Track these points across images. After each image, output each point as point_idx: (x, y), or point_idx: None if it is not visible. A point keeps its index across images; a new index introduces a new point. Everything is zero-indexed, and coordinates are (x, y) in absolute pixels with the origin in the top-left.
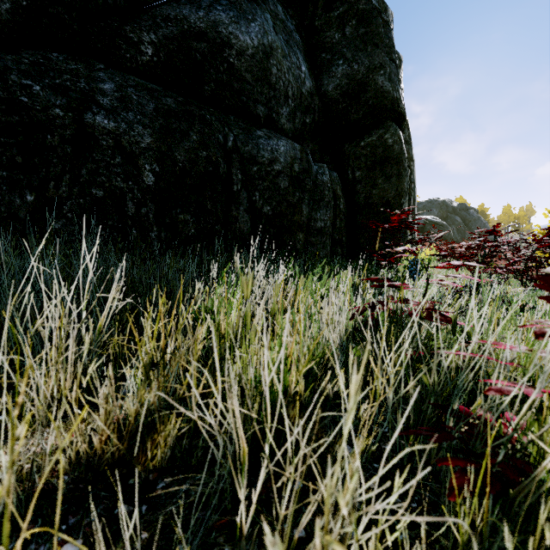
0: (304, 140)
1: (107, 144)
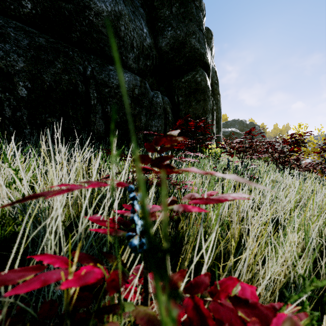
0: (146, 76)
1: None
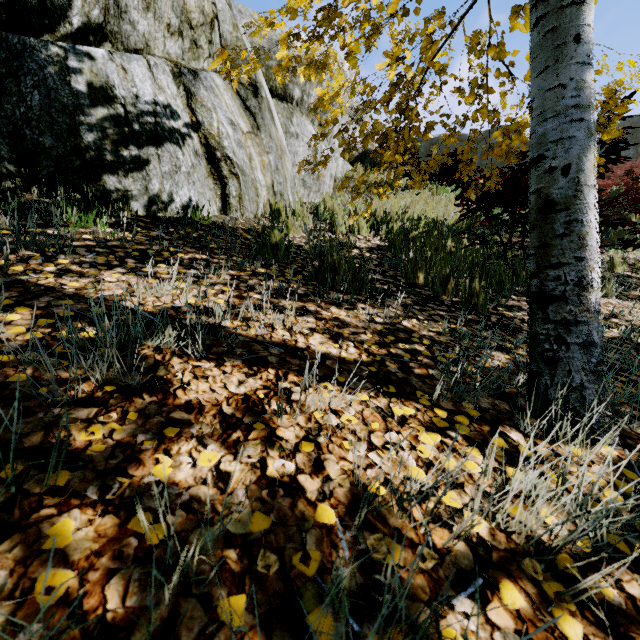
0: None
1: None
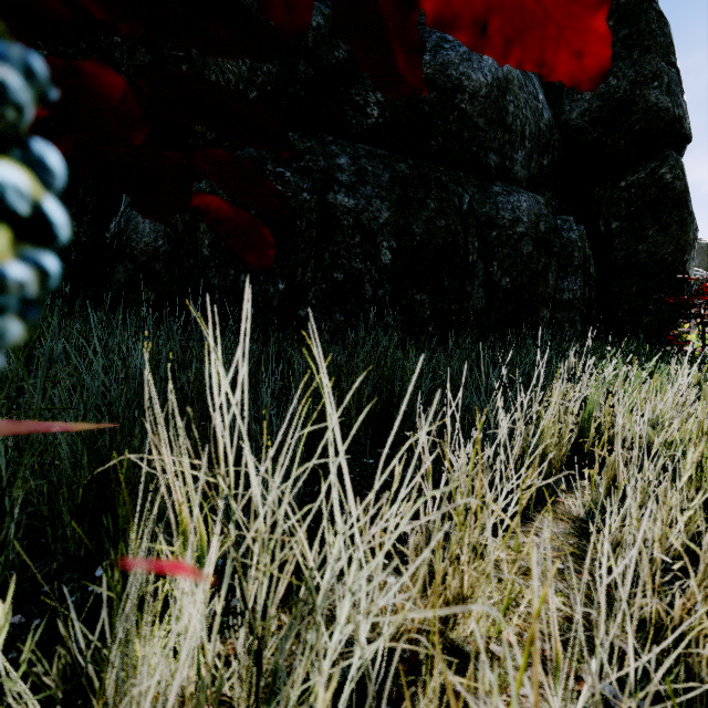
0: (539, 188)
1: (348, 224)
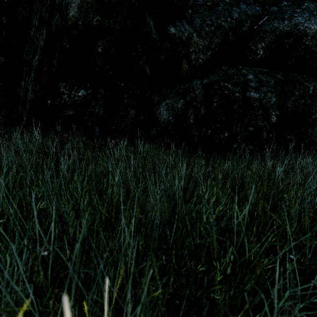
0: None
1: (256, 105)
